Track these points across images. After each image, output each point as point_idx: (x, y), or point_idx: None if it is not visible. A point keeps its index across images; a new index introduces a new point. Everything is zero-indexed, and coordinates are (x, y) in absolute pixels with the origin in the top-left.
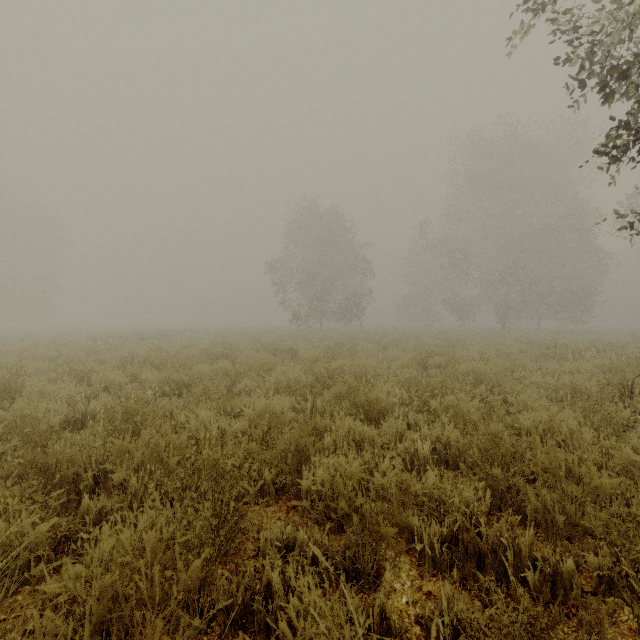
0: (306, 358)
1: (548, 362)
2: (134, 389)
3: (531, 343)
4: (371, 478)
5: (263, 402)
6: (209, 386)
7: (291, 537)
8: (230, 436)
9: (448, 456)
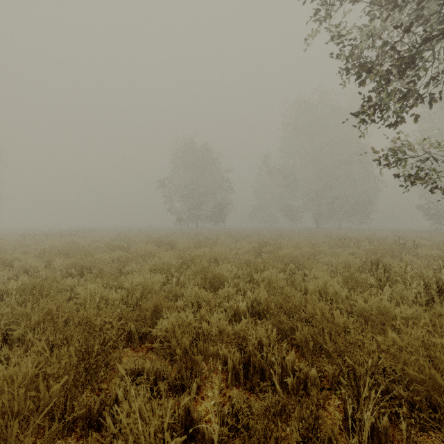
0: (181, 248)
1: (338, 249)
2: (47, 272)
3: (331, 237)
4: (200, 325)
5: (139, 278)
6: (103, 268)
7: (141, 367)
8: (111, 302)
9: (260, 310)
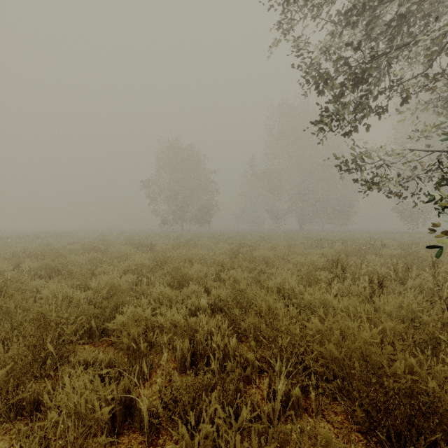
0: (159, 250)
1: (312, 249)
2: (14, 274)
3: (311, 238)
4: (156, 319)
5: (106, 278)
6: (73, 270)
7: (95, 358)
8: (76, 301)
9: (222, 306)
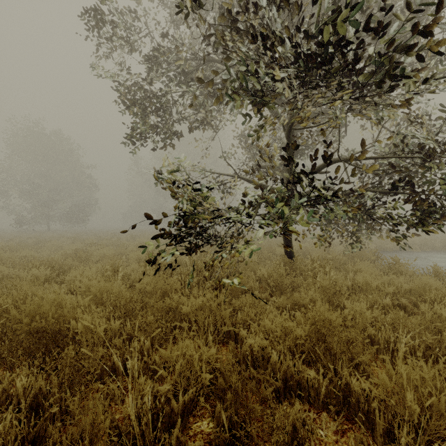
0: None
1: None
2: None
3: None
4: None
5: None
6: None
7: None
8: None
9: None
